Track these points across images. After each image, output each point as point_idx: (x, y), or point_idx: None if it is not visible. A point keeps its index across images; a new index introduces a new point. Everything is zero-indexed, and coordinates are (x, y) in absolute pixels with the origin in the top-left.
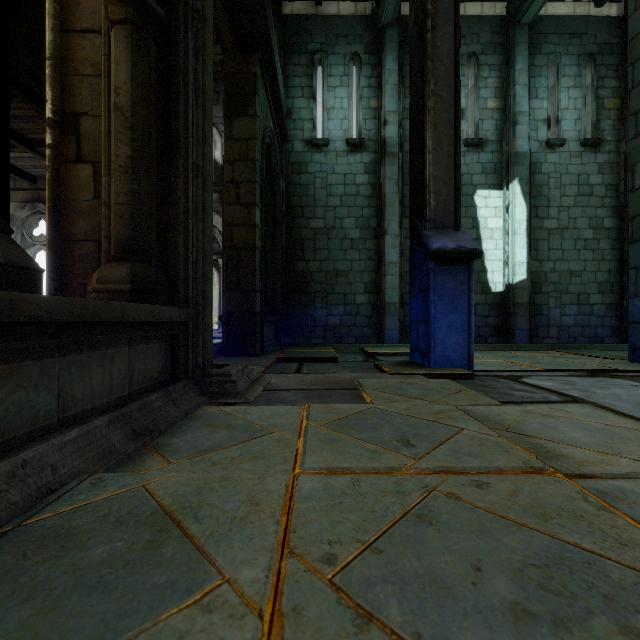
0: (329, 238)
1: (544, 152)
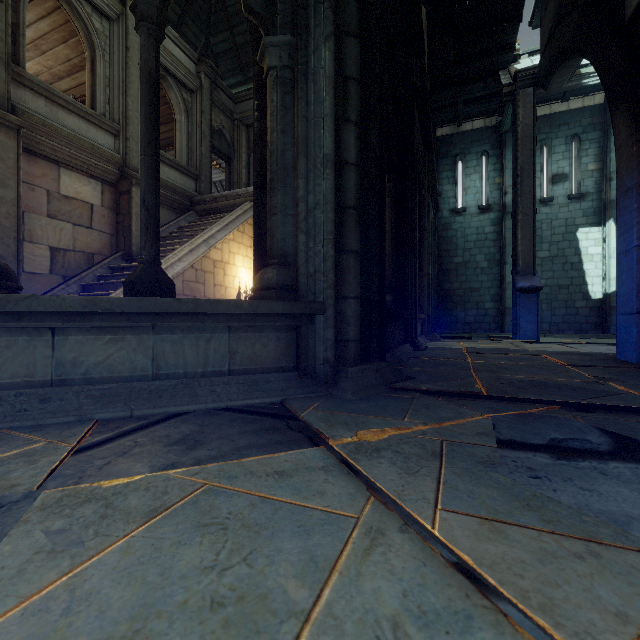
0: (466, 268)
1: None
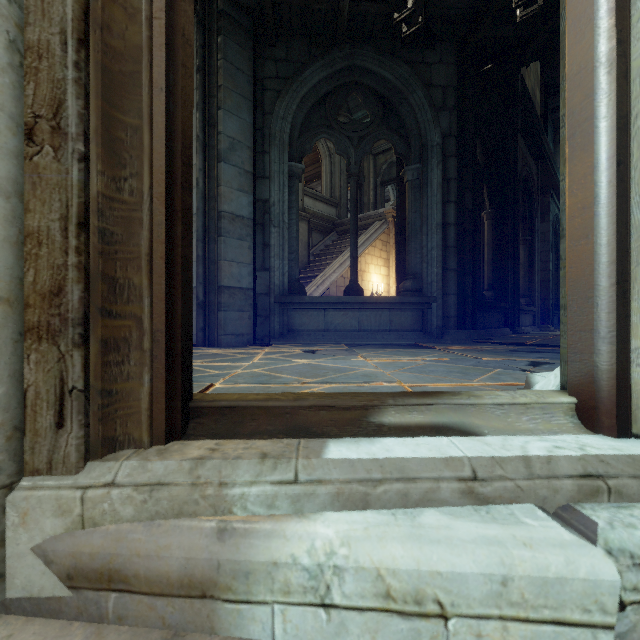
0: None
1: None
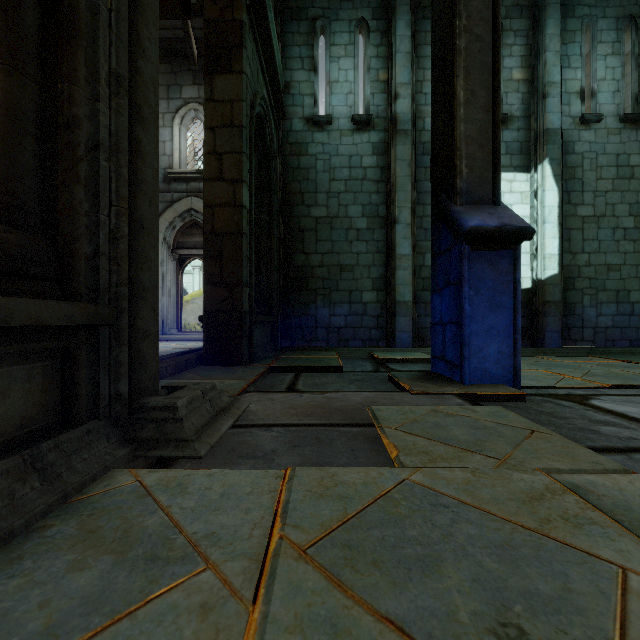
0: (332, 228)
1: (577, 129)
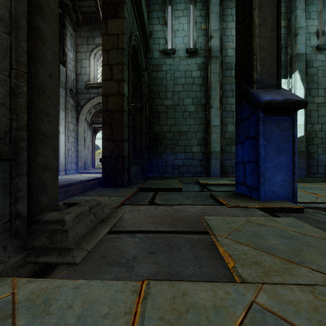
0: (175, 111)
1: (315, 53)
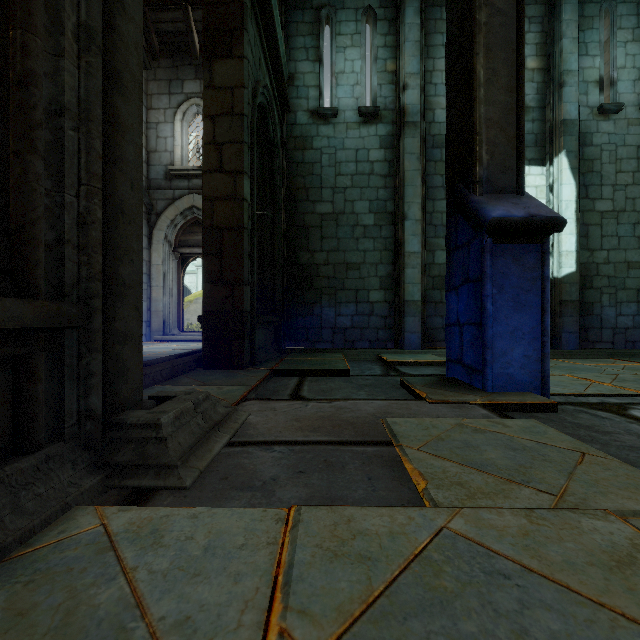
0: (338, 225)
1: (596, 120)
